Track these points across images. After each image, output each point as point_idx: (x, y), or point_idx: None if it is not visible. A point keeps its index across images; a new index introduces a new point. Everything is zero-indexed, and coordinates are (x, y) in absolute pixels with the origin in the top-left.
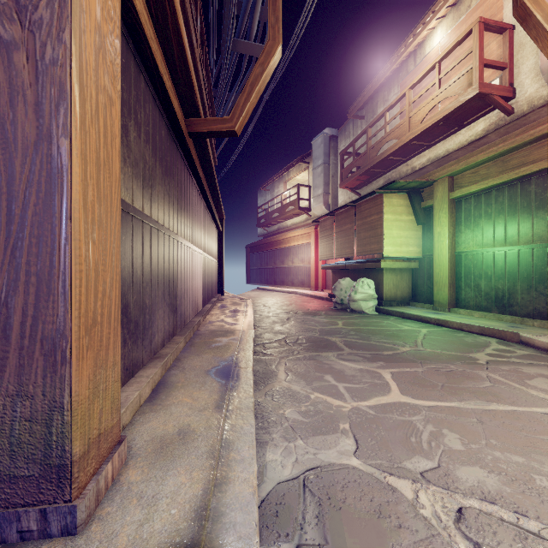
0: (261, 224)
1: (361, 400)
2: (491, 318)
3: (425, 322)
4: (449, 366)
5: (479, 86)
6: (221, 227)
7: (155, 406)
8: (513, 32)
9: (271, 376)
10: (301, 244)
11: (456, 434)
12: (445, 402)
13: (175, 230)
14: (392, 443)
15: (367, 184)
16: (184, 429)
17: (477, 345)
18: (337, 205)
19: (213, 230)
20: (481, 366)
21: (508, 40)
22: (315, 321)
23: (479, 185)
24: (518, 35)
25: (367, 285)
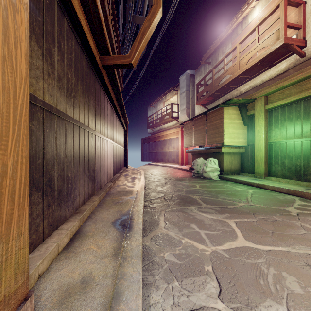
0: (150, 127)
1: (218, 244)
2: (293, 183)
3: (250, 185)
4: (273, 217)
5: (284, 39)
6: (126, 128)
7: (69, 253)
8: (305, 5)
9: (154, 224)
10: (173, 138)
11: (293, 277)
12: (278, 247)
13: (93, 128)
14: (246, 286)
15: (212, 102)
16: (87, 277)
17: (287, 201)
18: (194, 115)
19: (121, 130)
20: (294, 217)
21: (302, 11)
22: (182, 184)
23: (285, 100)
24: (308, 7)
25: (213, 162)
